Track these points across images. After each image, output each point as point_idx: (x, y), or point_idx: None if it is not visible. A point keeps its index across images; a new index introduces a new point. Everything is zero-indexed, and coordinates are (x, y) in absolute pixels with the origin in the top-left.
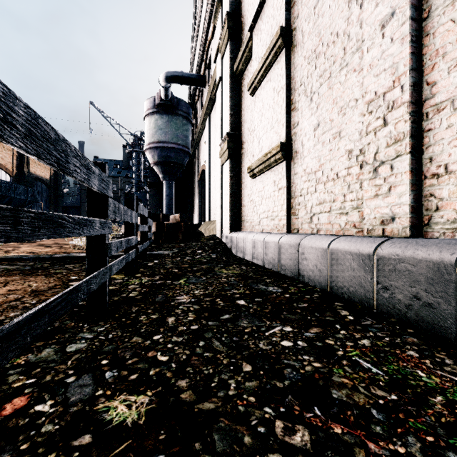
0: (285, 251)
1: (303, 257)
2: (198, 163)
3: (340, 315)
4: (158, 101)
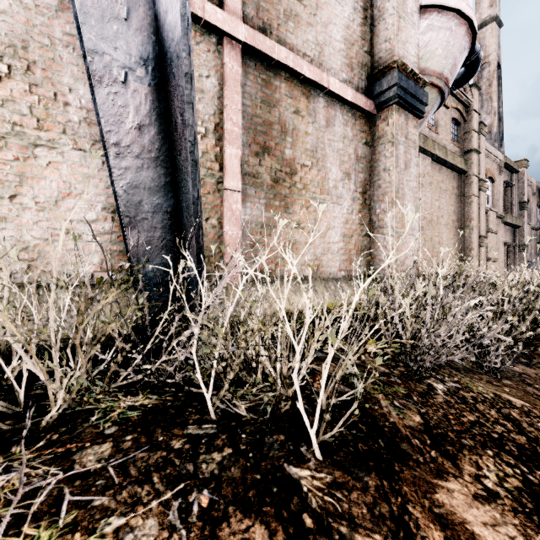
0: None
1: None
2: None
3: None
4: None
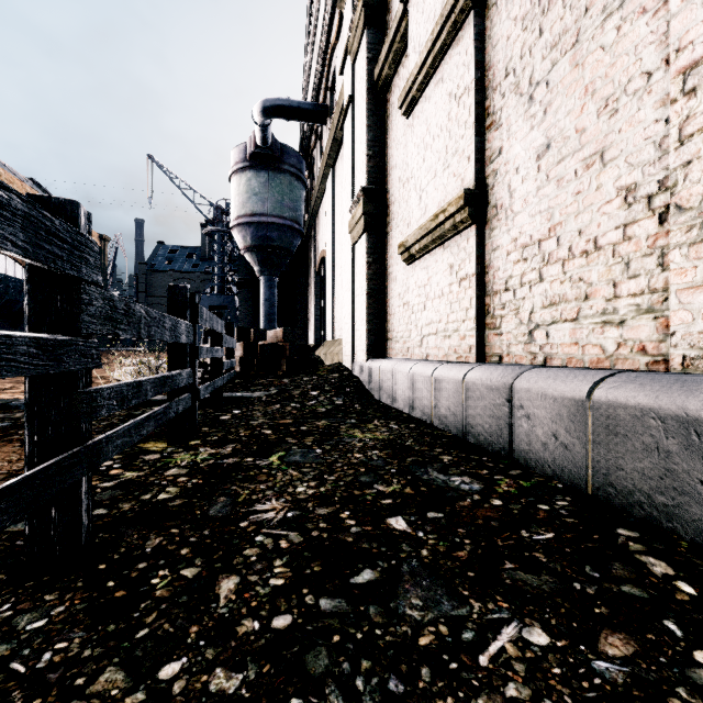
0: (478, 399)
1: (521, 414)
2: (316, 248)
3: (654, 579)
4: (251, 150)
